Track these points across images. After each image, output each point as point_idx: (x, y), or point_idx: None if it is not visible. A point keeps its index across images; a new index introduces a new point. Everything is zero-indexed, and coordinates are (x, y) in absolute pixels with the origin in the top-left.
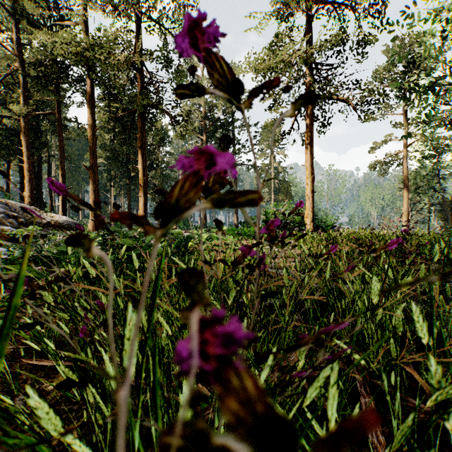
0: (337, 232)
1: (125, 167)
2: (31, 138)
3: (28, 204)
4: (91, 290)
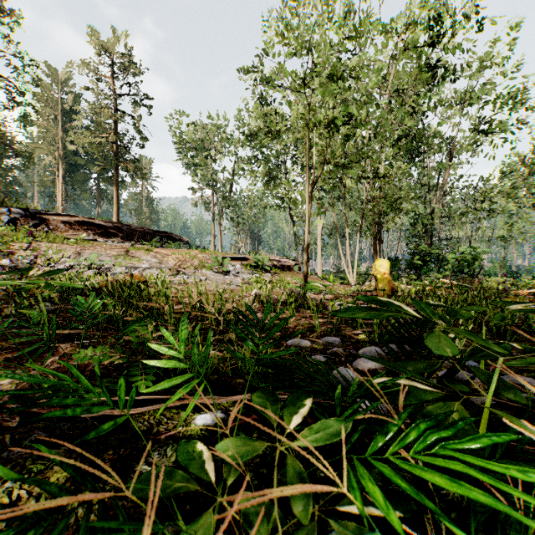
0: None
1: None
2: None
3: None
4: None
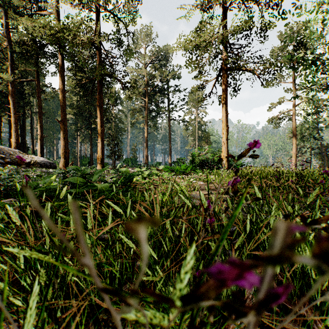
0: (249, 170)
1: (88, 120)
2: (17, 99)
3: (14, 148)
4: (39, 226)
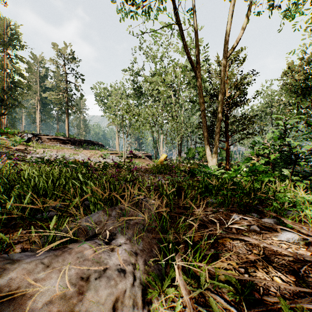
0: None
1: None
2: None
3: None
4: None
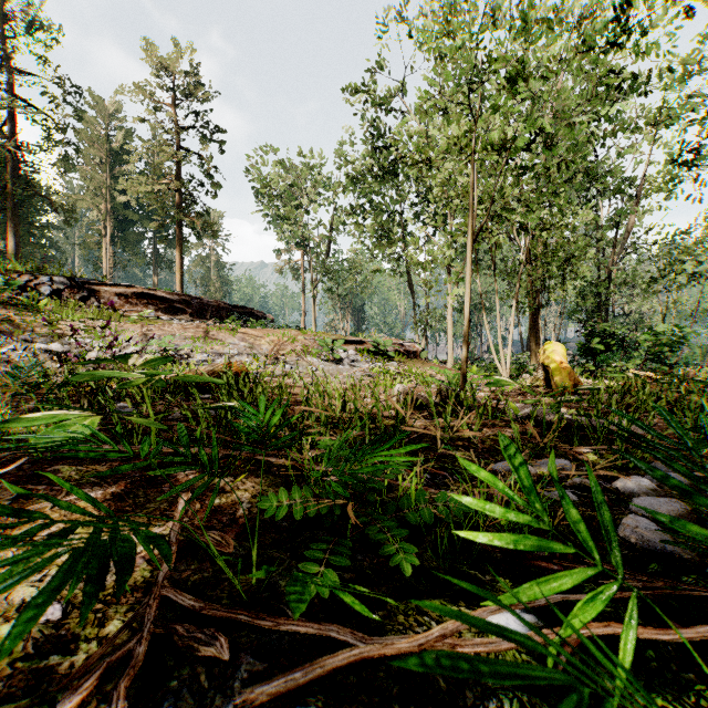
0: None
1: None
2: None
3: None
4: None
